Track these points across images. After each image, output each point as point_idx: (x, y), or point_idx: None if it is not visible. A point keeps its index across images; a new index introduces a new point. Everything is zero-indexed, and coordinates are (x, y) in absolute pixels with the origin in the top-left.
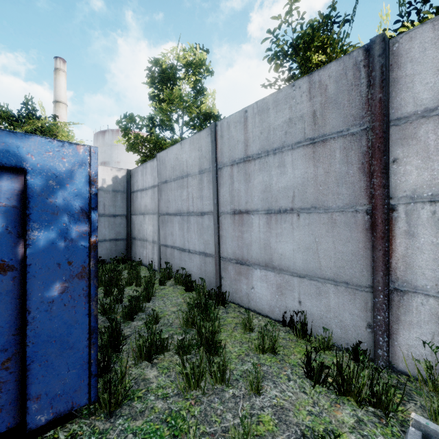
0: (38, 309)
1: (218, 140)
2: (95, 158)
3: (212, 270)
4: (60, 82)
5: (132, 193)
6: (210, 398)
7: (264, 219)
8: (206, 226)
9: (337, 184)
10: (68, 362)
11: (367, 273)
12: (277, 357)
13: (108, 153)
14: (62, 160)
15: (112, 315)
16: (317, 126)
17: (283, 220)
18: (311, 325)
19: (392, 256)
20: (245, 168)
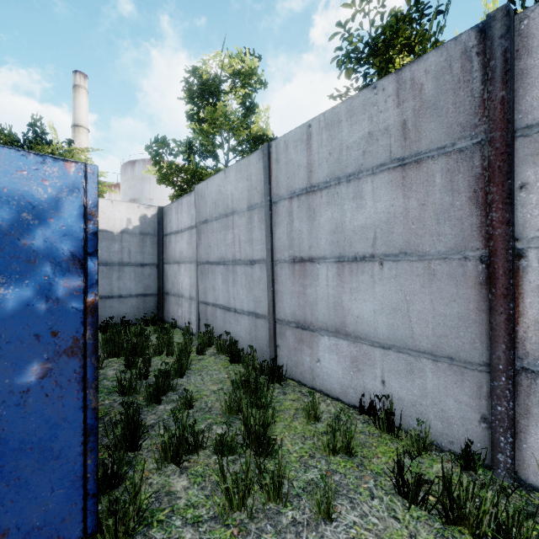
0: (5, 403)
1: (272, 166)
2: (94, 182)
3: (264, 336)
4: (80, 102)
5: (164, 236)
6: (261, 525)
7: (334, 270)
8: (257, 279)
9: (437, 221)
10: (52, 479)
11: (481, 345)
12: (354, 461)
13: (138, 189)
14: (43, 183)
15: (134, 395)
16: (409, 141)
17: (360, 271)
18: (400, 415)
19: (518, 322)
20: (308, 201)
